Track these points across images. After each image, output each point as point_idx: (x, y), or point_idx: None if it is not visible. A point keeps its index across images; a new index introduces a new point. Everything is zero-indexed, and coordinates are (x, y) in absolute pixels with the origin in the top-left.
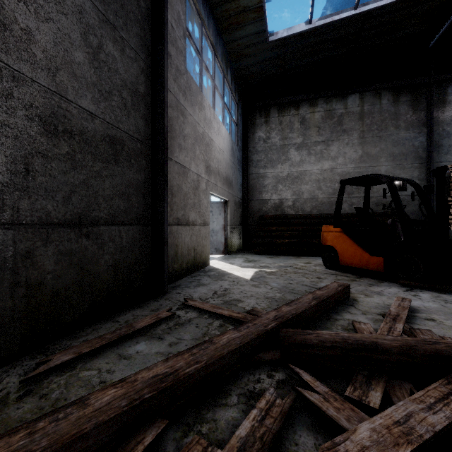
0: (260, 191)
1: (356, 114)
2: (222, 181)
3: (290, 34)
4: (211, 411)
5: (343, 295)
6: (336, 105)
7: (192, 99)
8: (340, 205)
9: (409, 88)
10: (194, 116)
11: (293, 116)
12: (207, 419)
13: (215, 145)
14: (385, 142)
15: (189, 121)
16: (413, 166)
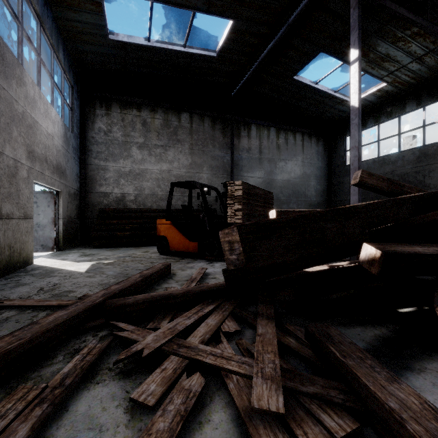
0: (101, 183)
1: (187, 129)
2: (51, 169)
3: (131, 41)
4: (36, 372)
5: (165, 272)
6: (172, 117)
7: (6, 71)
8: (170, 203)
9: (221, 120)
10: (10, 91)
11: (135, 116)
12: (33, 377)
13: (42, 128)
14: (206, 156)
15: (2, 95)
16: (223, 176)
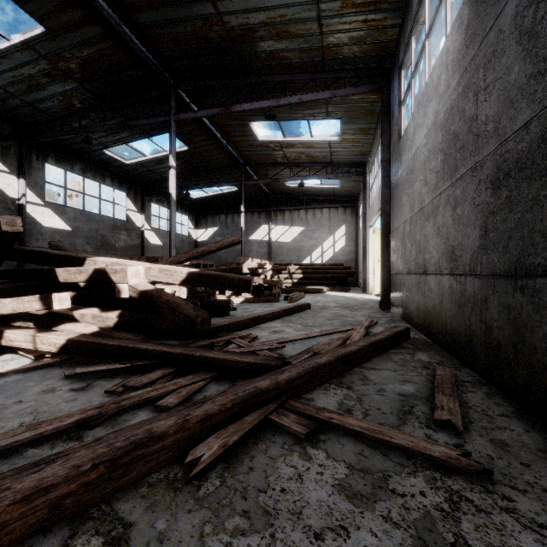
0: None
1: None
2: None
3: None
4: None
5: None
6: None
7: None
8: None
9: None
10: None
11: None
12: None
13: None
14: None
15: None
16: None
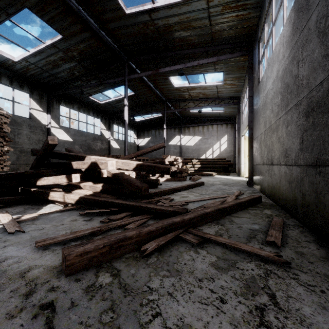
0: None
1: None
2: None
3: None
4: None
5: None
6: None
7: None
8: None
9: None
10: None
11: None
12: None
13: None
14: None
15: None
16: None
